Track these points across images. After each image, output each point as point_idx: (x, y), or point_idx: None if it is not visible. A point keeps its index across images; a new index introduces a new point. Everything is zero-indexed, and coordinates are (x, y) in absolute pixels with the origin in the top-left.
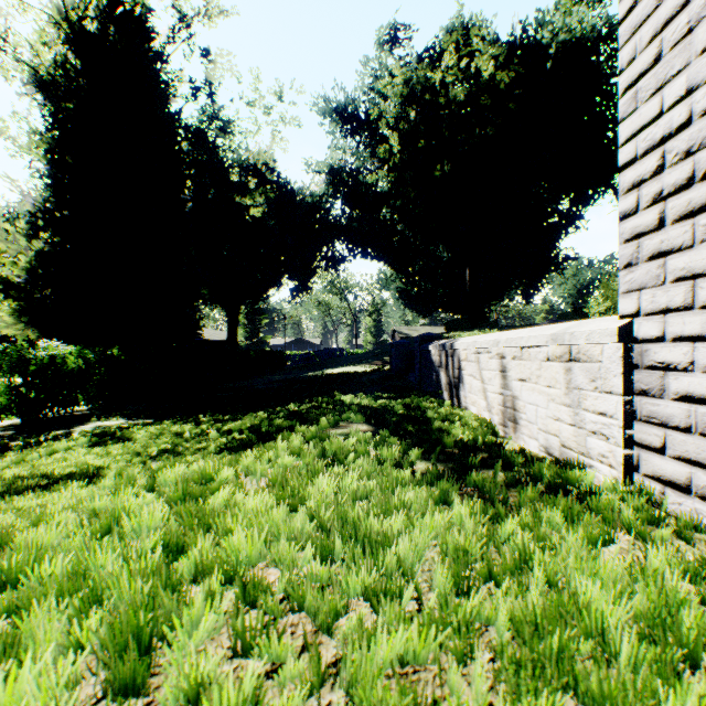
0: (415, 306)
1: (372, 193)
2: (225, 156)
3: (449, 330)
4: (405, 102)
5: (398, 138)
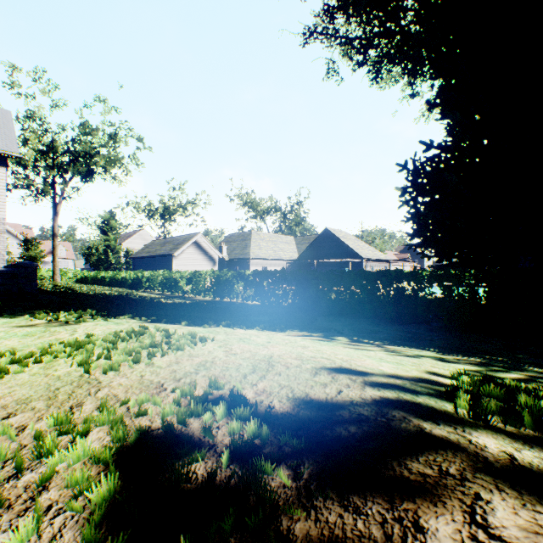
0: None
1: None
2: None
3: None
4: None
5: None
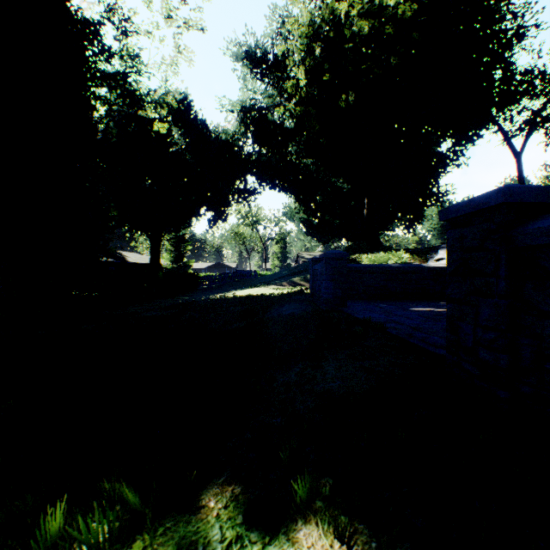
0: (316, 234)
1: (279, 130)
2: (145, 93)
3: (350, 253)
4: (310, 42)
5: (304, 76)
